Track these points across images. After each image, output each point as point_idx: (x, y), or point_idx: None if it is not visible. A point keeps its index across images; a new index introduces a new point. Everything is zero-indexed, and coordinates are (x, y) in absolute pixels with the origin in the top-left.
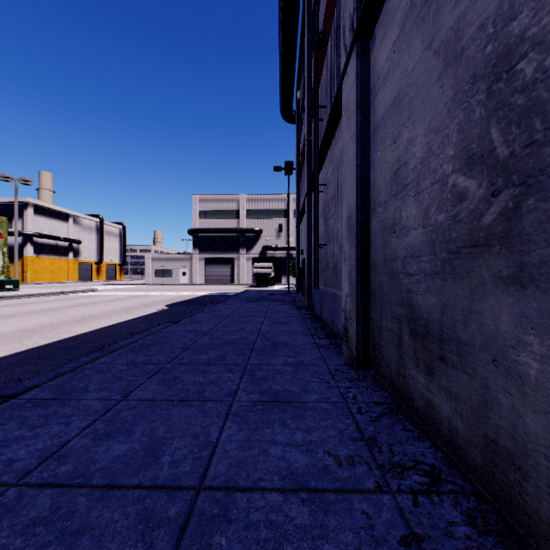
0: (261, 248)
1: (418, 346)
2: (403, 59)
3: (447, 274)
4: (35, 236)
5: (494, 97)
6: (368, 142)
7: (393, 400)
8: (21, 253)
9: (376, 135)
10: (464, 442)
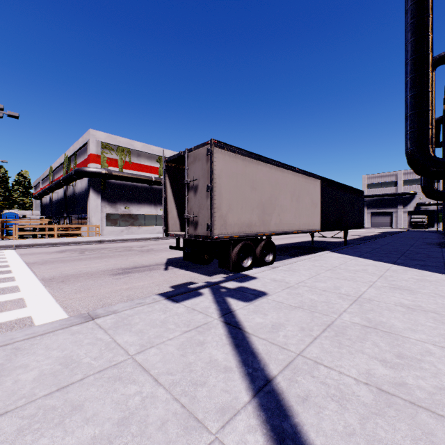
0: (415, 205)
1: None
2: None
3: None
4: None
5: None
6: None
7: None
8: None
9: None
10: None
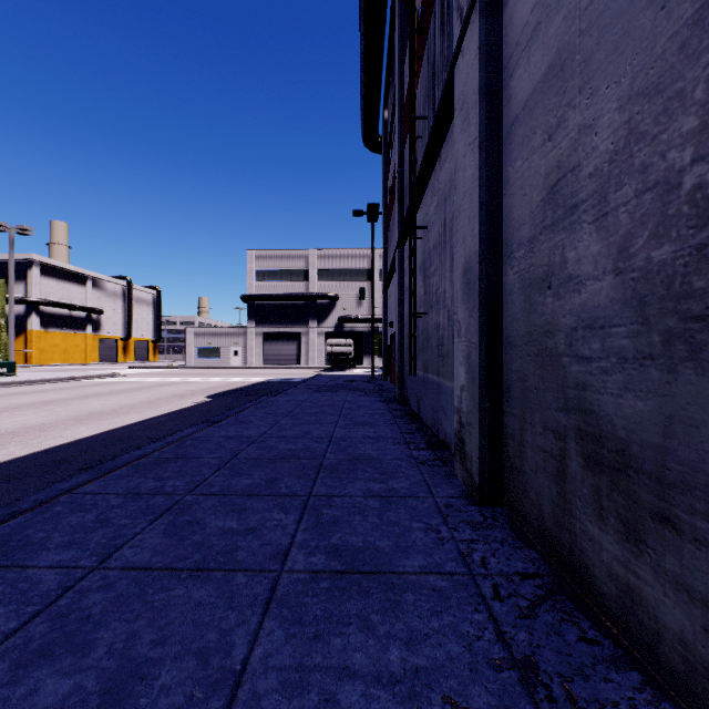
0: (337, 320)
1: (603, 486)
2: None
3: (679, 360)
4: (42, 304)
5: None
6: (498, 149)
7: (549, 570)
8: (24, 327)
9: (514, 135)
10: None
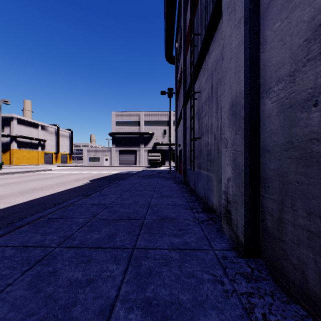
0: (153, 144)
1: None
2: None
3: None
4: (18, 137)
5: None
6: (257, 22)
7: None
8: (9, 147)
9: (272, 7)
10: None
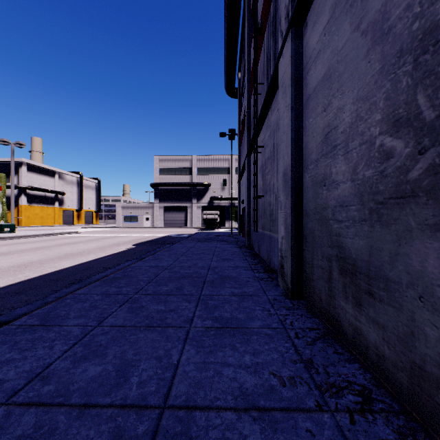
0: (209, 199)
1: (346, 282)
2: (333, 40)
3: (374, 221)
4: (28, 189)
5: (421, 68)
6: (301, 111)
7: (324, 326)
8: (17, 203)
9: (308, 105)
10: (391, 366)
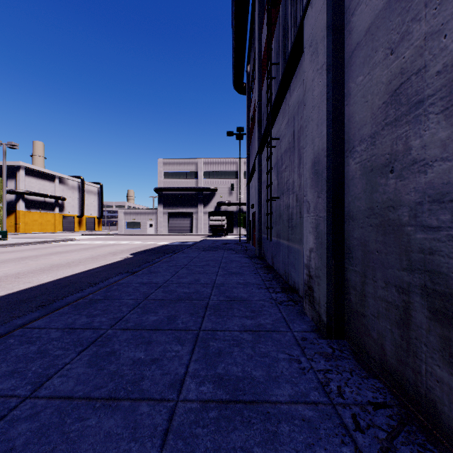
0: (216, 204)
1: None
2: None
3: None
4: (26, 194)
5: None
6: (341, 71)
7: (395, 399)
8: (15, 208)
9: (355, 58)
10: None
